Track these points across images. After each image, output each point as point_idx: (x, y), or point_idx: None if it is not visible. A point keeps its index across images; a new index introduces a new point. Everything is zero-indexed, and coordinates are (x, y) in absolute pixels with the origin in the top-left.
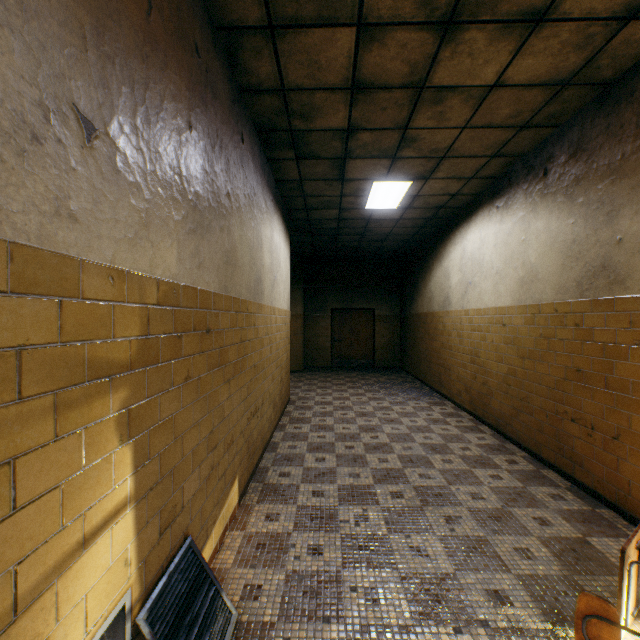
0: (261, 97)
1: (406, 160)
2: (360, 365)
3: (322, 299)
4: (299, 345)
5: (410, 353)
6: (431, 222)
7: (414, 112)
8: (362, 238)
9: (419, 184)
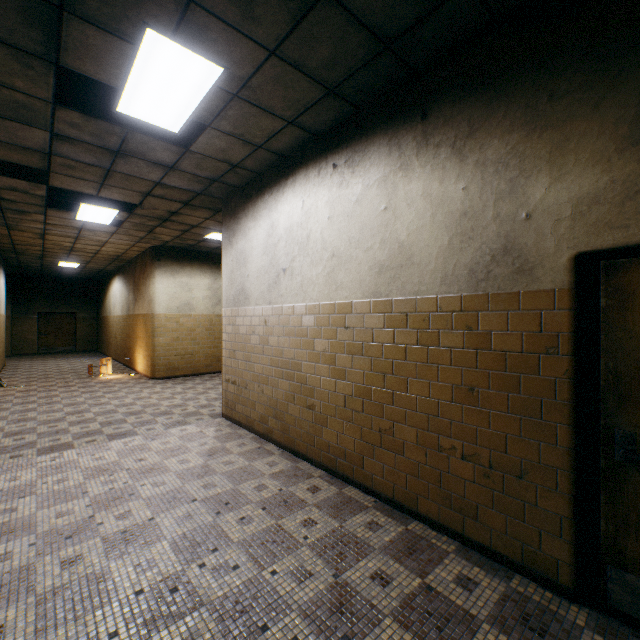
0: (5, 247)
1: (74, 260)
2: (65, 351)
3: (30, 305)
4: (8, 338)
5: (101, 340)
6: (103, 272)
7: (70, 255)
8: (62, 272)
9: (85, 264)
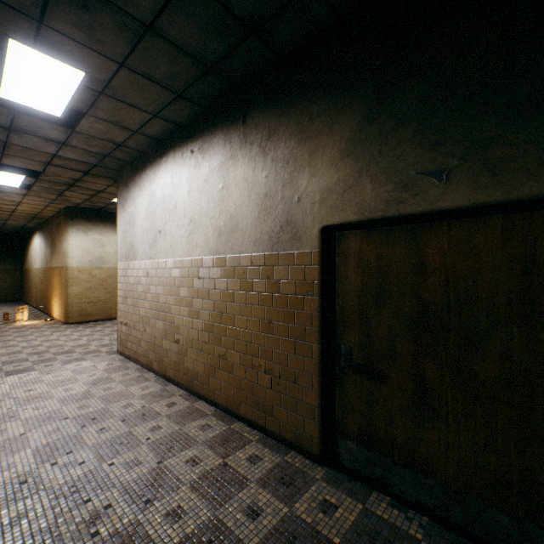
0: None
1: None
2: None
3: None
4: None
5: (24, 290)
6: (24, 228)
7: None
8: None
9: (4, 221)
